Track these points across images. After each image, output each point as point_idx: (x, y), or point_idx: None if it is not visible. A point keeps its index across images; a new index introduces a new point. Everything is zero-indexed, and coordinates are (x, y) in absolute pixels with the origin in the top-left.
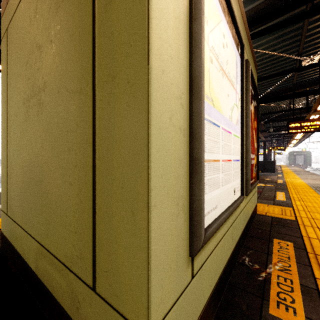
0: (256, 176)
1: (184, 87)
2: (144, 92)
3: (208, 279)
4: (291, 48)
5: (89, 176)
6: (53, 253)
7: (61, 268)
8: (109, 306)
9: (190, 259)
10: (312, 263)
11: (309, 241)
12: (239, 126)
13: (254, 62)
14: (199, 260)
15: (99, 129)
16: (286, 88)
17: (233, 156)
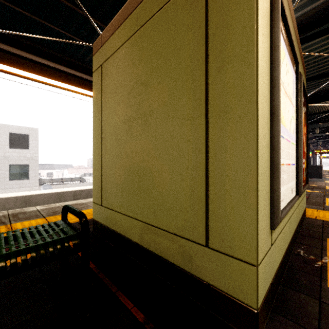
0: (306, 180)
1: (268, 115)
2: (253, 124)
3: (277, 253)
4: None
5: (202, 174)
6: (162, 228)
7: (171, 237)
8: (221, 254)
9: (270, 232)
10: None
11: None
12: (294, 134)
13: (303, 69)
14: (274, 235)
15: (212, 144)
16: None
17: (291, 160)
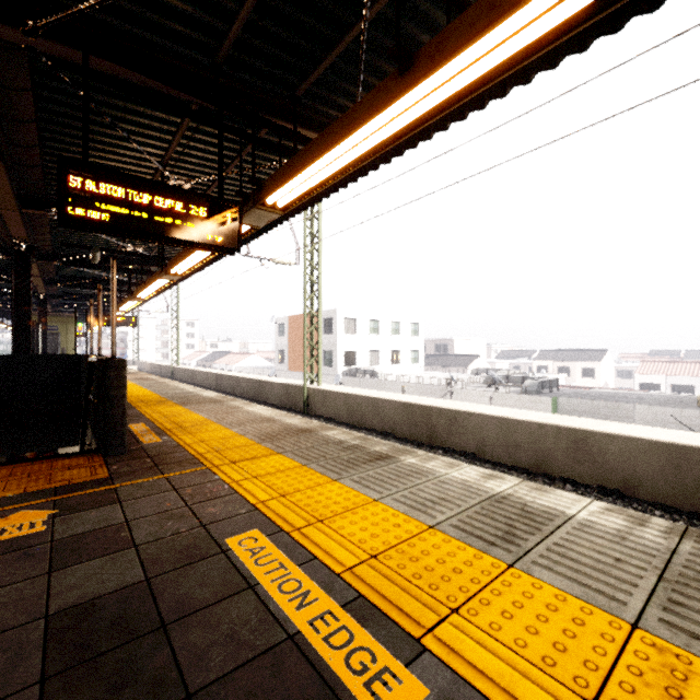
0: None
1: None
2: None
3: None
4: None
5: None
6: None
7: None
8: None
9: None
10: None
11: None
12: None
13: None
14: None
15: None
16: None
17: None
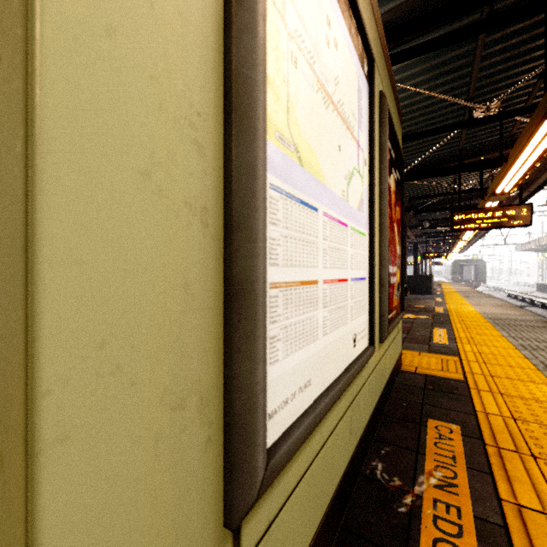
0: (400, 305)
1: (205, 100)
2: (19, 75)
3: None
4: (457, 88)
5: None
6: None
7: None
8: None
9: (228, 530)
10: (494, 466)
11: (487, 420)
12: (366, 213)
13: (396, 103)
14: (259, 518)
15: None
16: (448, 155)
17: (352, 271)
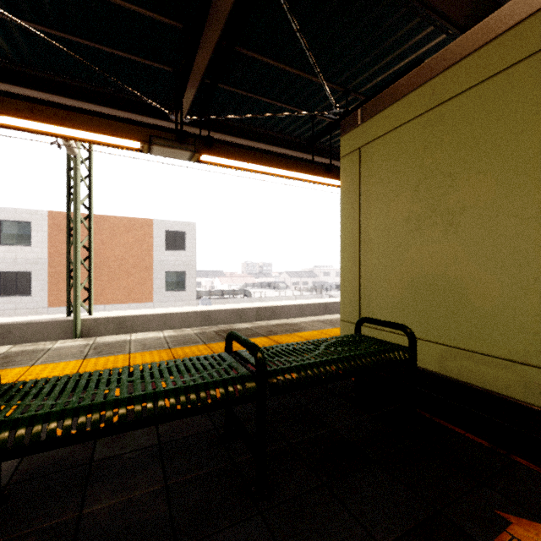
0: None
1: None
2: None
3: None
4: None
5: None
6: (483, 353)
7: (502, 364)
8: None
9: None
10: None
11: None
12: None
13: None
14: None
15: None
16: None
17: None
